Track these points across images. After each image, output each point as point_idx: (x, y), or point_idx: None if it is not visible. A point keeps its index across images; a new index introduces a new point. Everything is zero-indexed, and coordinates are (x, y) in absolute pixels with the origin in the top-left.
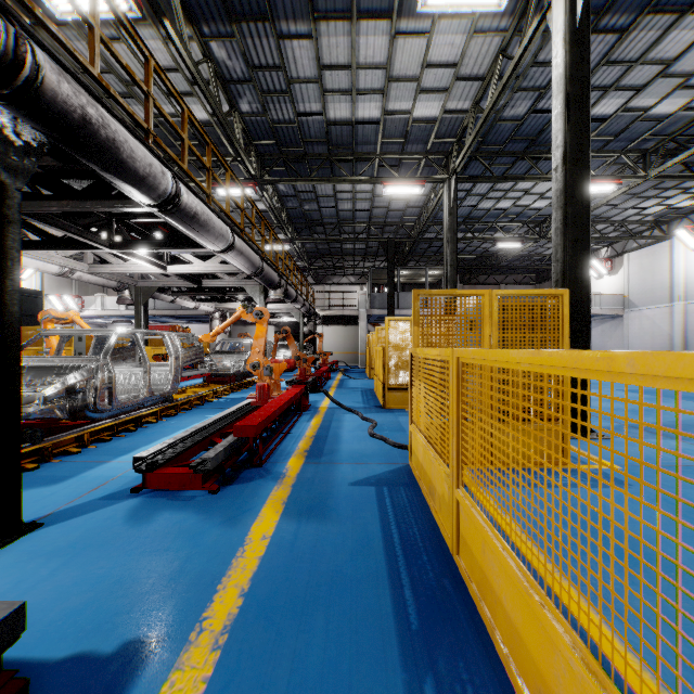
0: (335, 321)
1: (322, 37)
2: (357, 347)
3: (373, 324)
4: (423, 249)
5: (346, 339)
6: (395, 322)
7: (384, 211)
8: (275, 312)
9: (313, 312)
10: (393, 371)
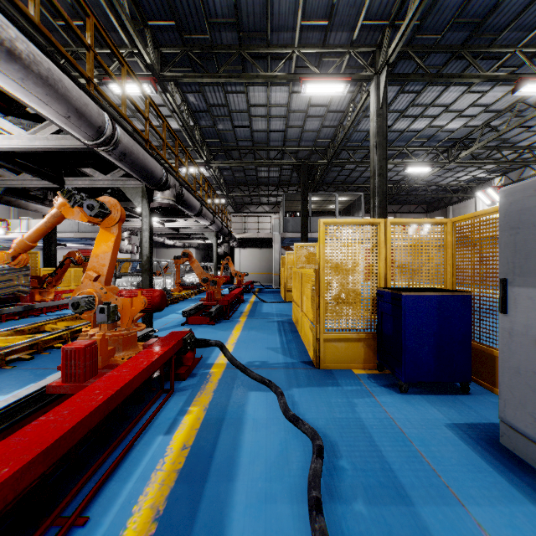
0: (251, 244)
1: None
2: (271, 268)
3: (285, 248)
4: (332, 178)
5: (261, 261)
6: (335, 228)
7: (298, 133)
8: (191, 234)
9: (227, 233)
10: (331, 307)
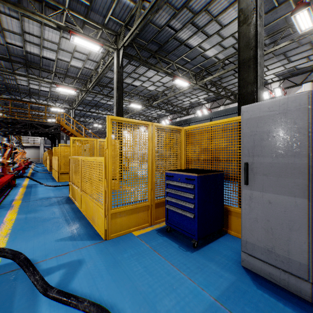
0: (30, 147)
1: (32, 99)
2: (39, 156)
3: (47, 148)
4: None
5: (35, 154)
6: None
7: None
8: None
9: (23, 146)
10: None
